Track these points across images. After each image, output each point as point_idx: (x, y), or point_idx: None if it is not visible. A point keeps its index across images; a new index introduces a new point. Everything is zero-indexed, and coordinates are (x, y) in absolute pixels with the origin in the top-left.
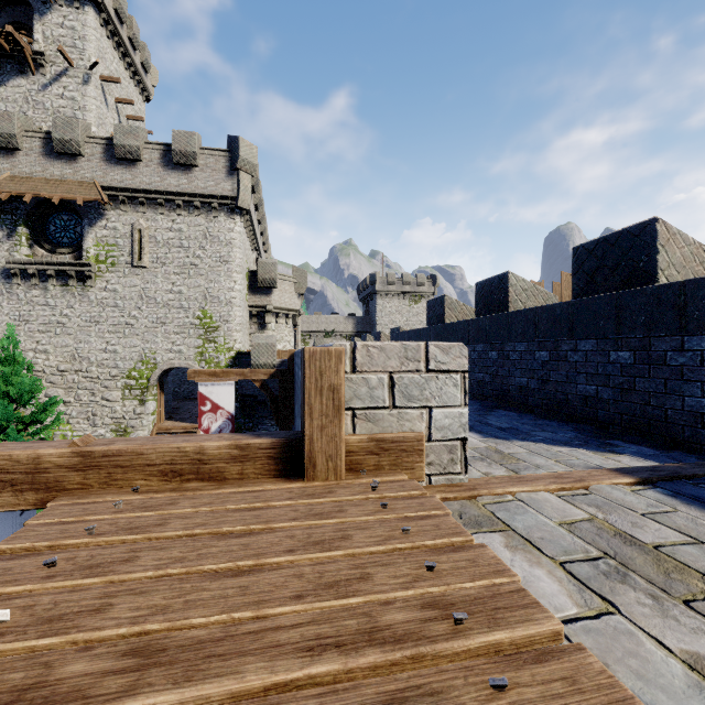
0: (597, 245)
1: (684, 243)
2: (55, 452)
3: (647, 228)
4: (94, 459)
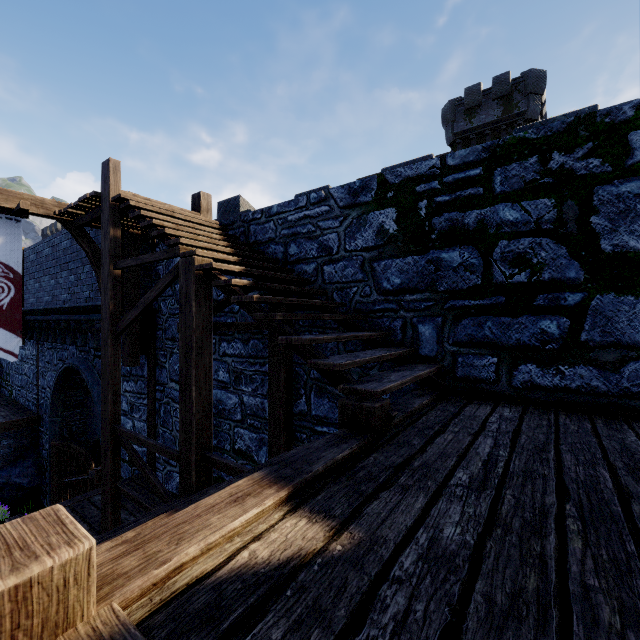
0: (225, 202)
1: (249, 206)
2: (50, 200)
3: (238, 198)
4: (62, 205)
